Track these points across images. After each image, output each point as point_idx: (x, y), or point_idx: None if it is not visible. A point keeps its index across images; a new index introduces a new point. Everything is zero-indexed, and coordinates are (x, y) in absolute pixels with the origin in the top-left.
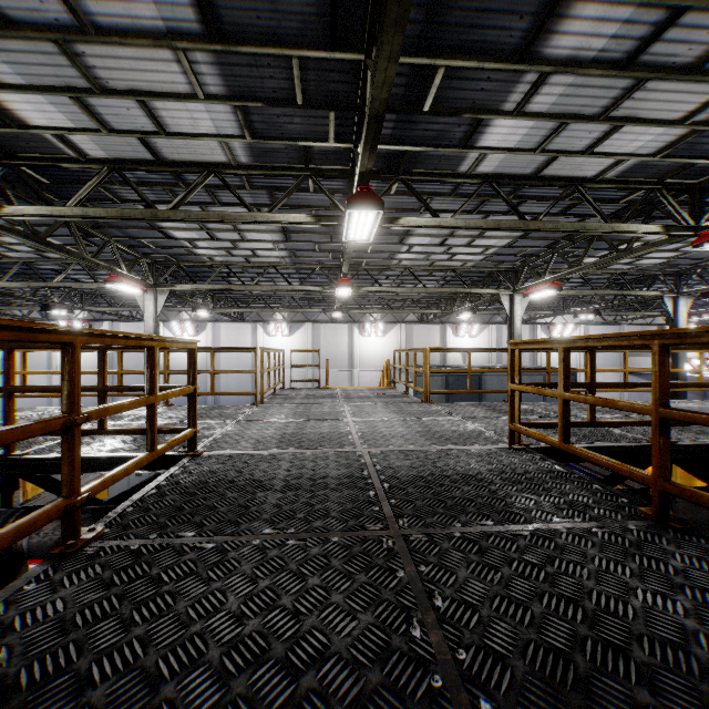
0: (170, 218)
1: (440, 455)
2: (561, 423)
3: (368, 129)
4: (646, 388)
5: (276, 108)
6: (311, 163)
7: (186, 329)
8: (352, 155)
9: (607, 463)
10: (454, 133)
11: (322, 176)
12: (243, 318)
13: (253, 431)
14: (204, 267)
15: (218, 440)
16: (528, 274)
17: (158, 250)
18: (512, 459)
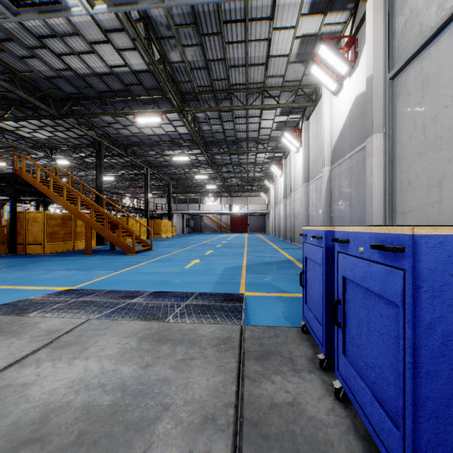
0: None
1: None
2: None
3: None
4: None
5: None
6: None
7: None
8: None
9: None
10: None
11: None
12: None
13: None
14: None
15: None
16: None
17: None
18: None
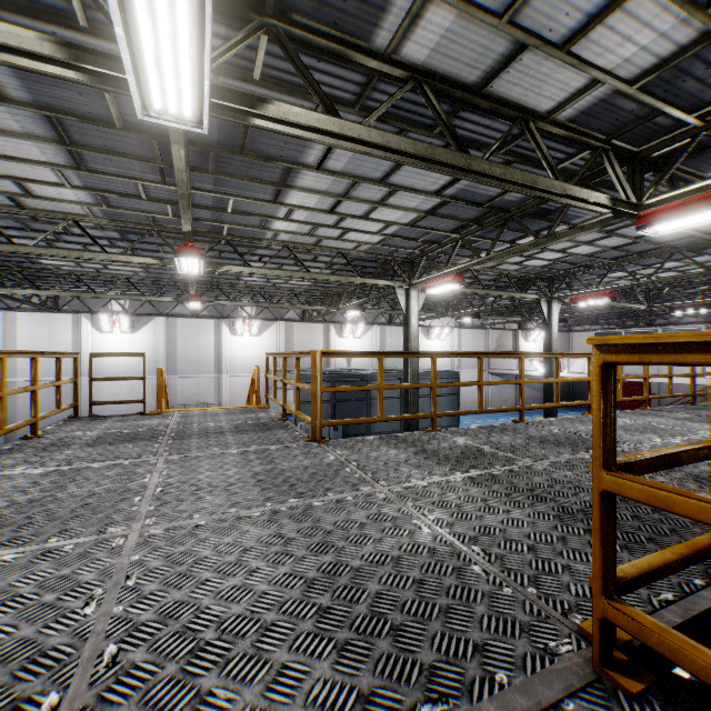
0: None
1: None
2: None
3: None
4: (505, 387)
5: None
6: None
7: None
8: None
9: None
10: None
11: None
12: (58, 307)
13: None
14: None
15: None
16: (423, 268)
17: None
18: None
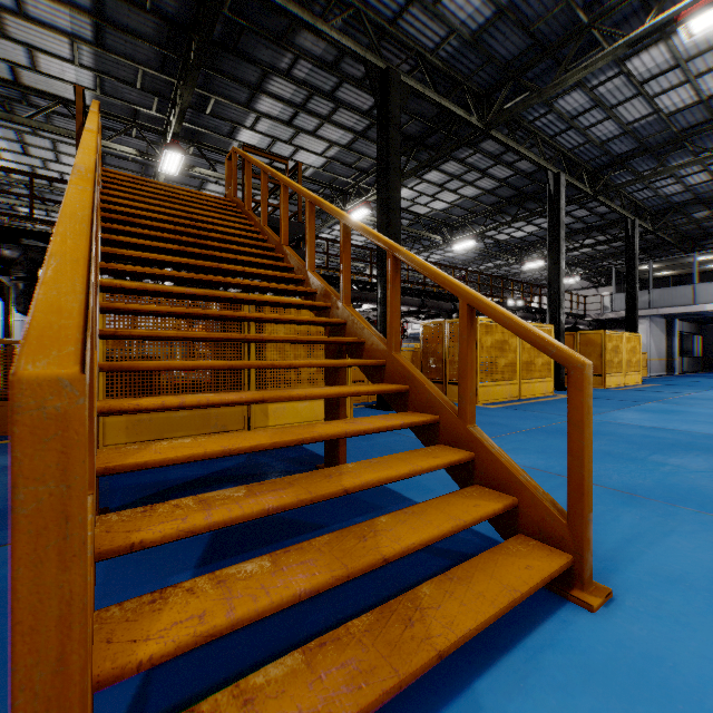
0: (27, 124)
1: None
2: None
3: (179, 114)
4: None
5: (123, 84)
6: (138, 119)
7: None
8: (166, 123)
9: None
10: (224, 129)
11: (145, 129)
12: None
13: None
14: None
15: None
16: None
17: None
18: None
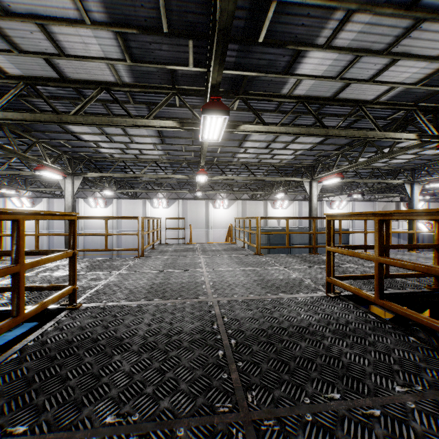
0: (71, 121)
1: (275, 305)
2: (376, 282)
3: (217, 43)
4: None
5: (148, 35)
6: (177, 84)
7: (99, 203)
8: (206, 77)
9: (428, 323)
10: (280, 62)
11: (185, 94)
12: (136, 196)
13: (129, 281)
14: (107, 161)
15: (99, 291)
16: (321, 168)
17: (74, 149)
18: (332, 307)
